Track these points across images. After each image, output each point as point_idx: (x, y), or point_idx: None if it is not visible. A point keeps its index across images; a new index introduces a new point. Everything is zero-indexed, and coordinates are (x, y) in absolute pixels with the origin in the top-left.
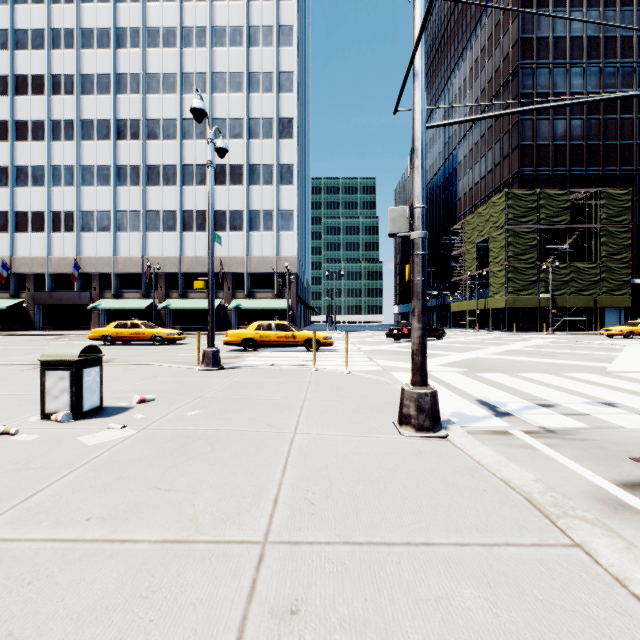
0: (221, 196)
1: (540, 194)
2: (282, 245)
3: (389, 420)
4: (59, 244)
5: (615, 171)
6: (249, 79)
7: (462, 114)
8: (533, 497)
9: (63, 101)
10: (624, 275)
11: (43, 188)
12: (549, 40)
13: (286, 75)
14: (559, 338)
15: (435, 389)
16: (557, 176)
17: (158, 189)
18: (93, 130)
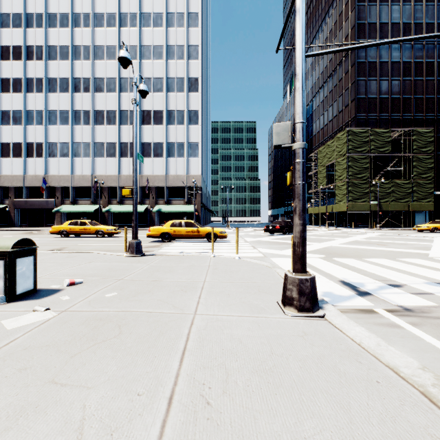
0: (147, 132)
1: (371, 132)
2: (190, 167)
3: (274, 300)
4: (32, 166)
5: (422, 116)
6: (167, 50)
7: (316, 77)
8: (430, 392)
9: (35, 64)
10: (429, 188)
11: (21, 126)
12: (376, 25)
13: (193, 47)
14: (385, 232)
15: (313, 275)
16: (382, 119)
17: (103, 127)
18: (56, 85)
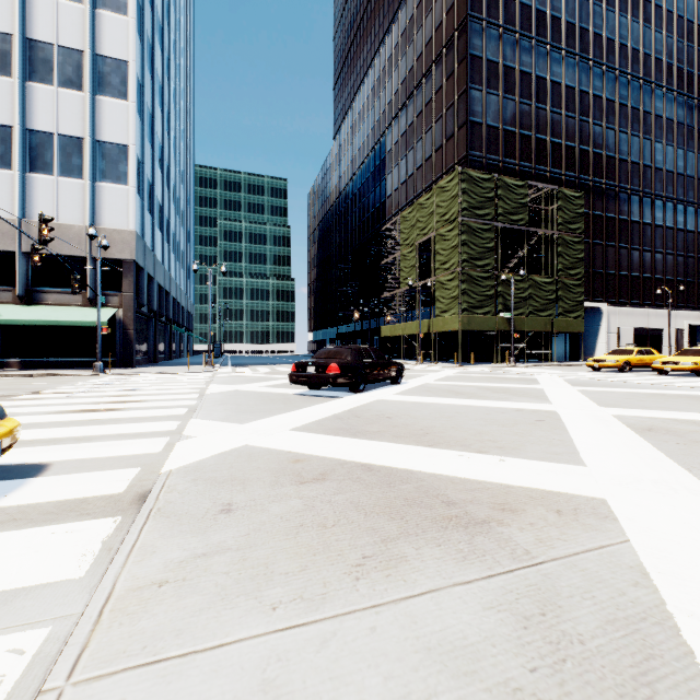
0: None
1: (498, 181)
2: (103, 207)
3: None
4: None
5: (561, 175)
6: None
7: (392, 90)
8: None
9: None
10: (578, 294)
11: None
12: None
13: None
14: (549, 373)
15: None
16: (507, 169)
17: None
18: None
